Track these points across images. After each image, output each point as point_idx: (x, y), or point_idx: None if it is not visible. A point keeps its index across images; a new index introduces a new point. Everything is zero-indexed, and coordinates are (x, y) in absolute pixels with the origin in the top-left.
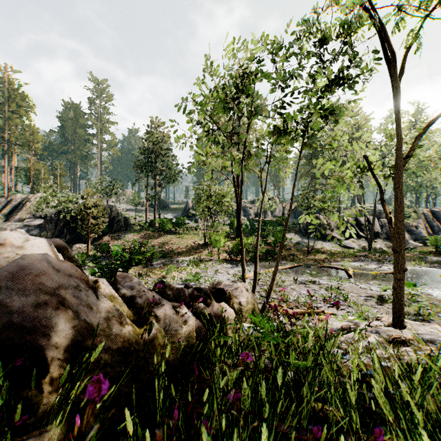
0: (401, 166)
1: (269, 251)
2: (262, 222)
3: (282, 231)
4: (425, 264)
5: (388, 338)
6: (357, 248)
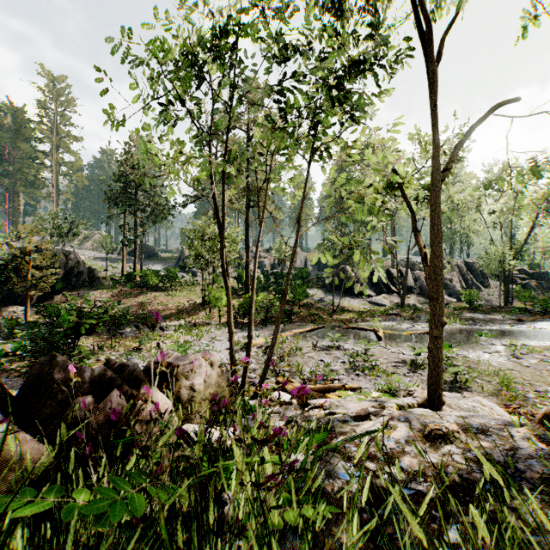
0: (438, 180)
1: (285, 310)
2: (280, 275)
3: (302, 286)
4: (460, 322)
5: (422, 430)
6: (389, 305)
